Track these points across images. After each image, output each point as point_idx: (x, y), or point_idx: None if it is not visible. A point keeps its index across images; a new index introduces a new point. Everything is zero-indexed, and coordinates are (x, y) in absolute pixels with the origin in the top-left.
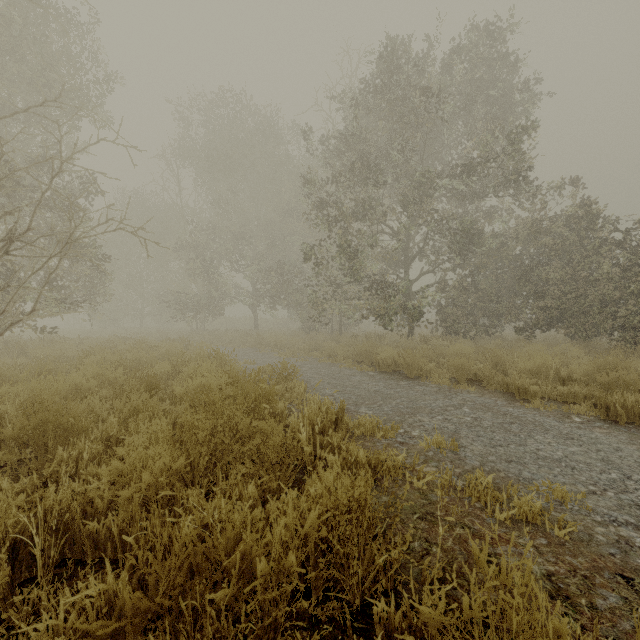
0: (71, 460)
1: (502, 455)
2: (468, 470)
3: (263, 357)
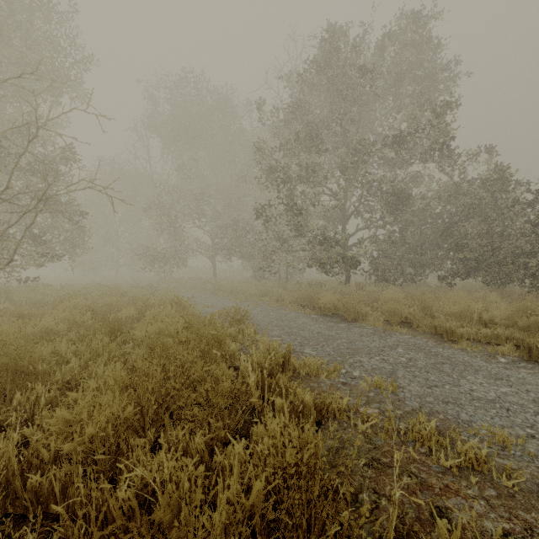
0: (28, 404)
1: (439, 396)
2: (408, 412)
3: (220, 301)
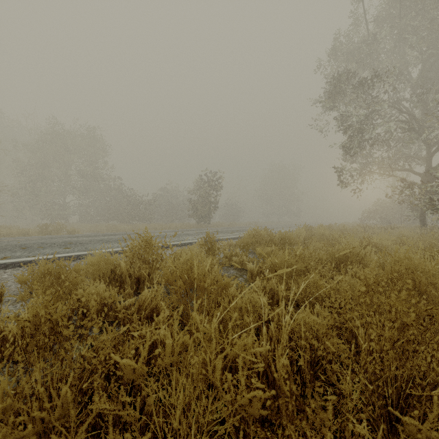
0: None
1: None
2: None
3: None
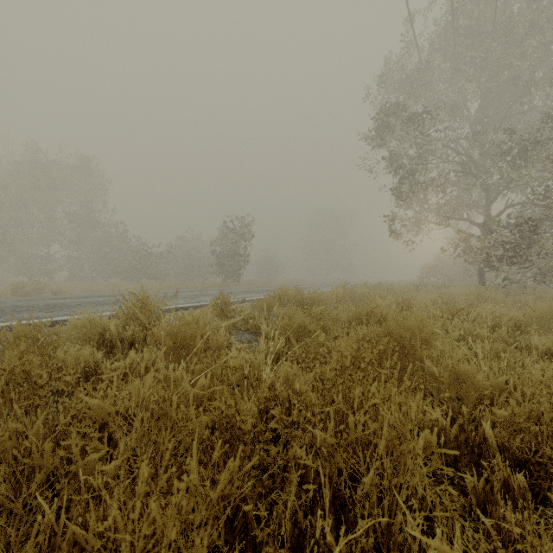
0: None
1: None
2: None
3: None
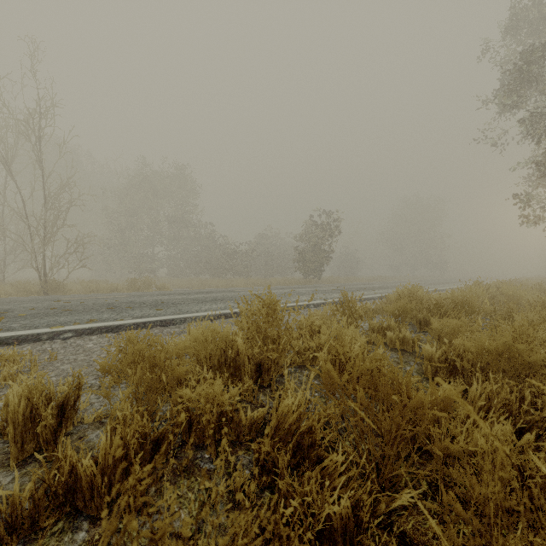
0: None
1: None
2: None
3: None
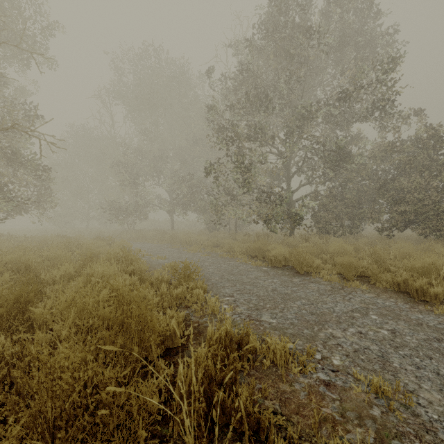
0: None
1: None
2: None
3: (174, 252)
